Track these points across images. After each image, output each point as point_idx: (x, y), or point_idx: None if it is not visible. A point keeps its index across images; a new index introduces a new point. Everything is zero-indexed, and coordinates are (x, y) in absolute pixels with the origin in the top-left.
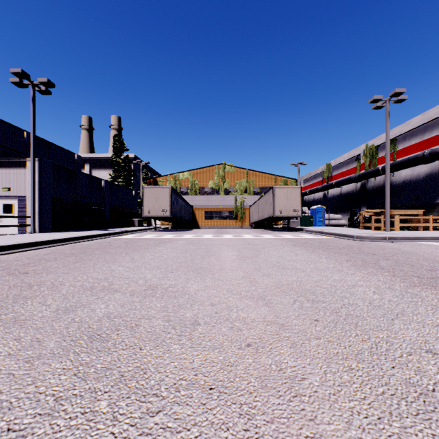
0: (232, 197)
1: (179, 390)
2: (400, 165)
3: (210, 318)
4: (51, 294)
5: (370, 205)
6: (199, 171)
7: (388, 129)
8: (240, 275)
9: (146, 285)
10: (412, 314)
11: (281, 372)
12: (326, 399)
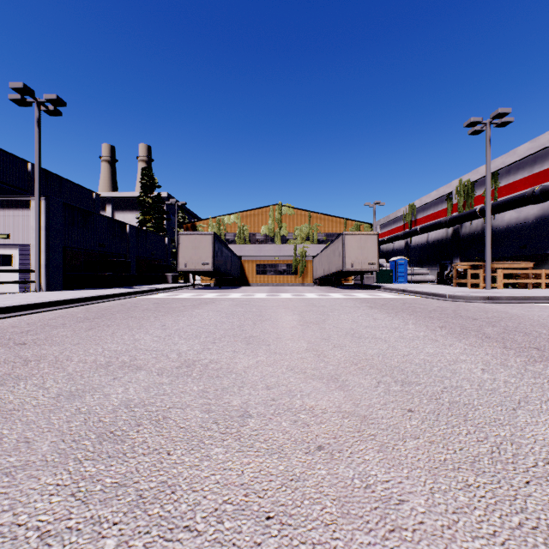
0: (290, 246)
1: (222, 520)
2: (503, 206)
3: (266, 407)
4: (53, 373)
5: (464, 256)
6: (250, 213)
7: (489, 159)
8: (303, 346)
9: (180, 360)
10: (539, 401)
11: (368, 490)
12: (439, 536)
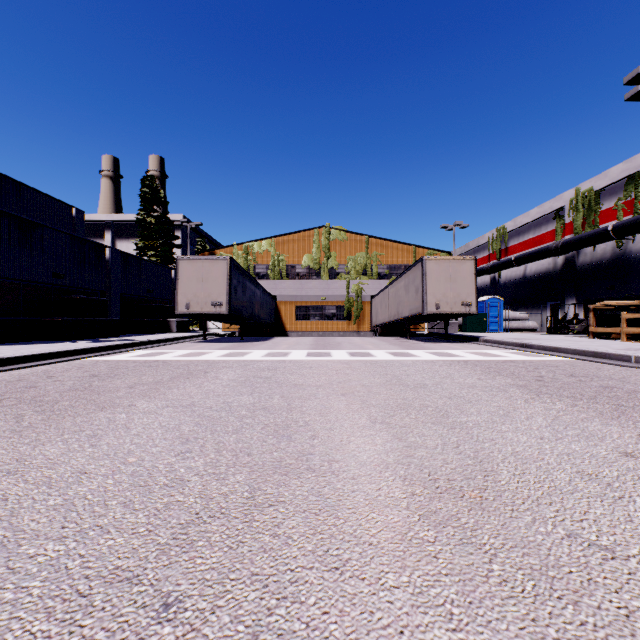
0: (341, 282)
1: None
2: None
3: None
4: None
5: (583, 295)
6: (287, 238)
7: None
8: None
9: None
10: None
11: None
12: None
